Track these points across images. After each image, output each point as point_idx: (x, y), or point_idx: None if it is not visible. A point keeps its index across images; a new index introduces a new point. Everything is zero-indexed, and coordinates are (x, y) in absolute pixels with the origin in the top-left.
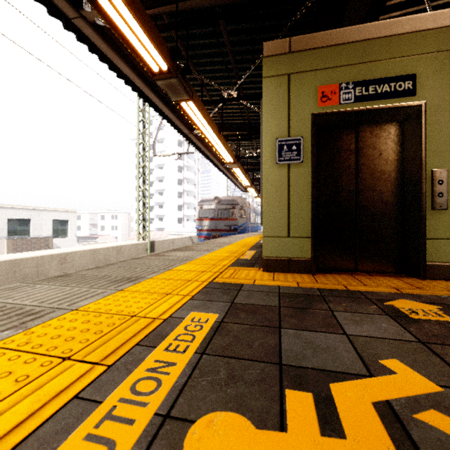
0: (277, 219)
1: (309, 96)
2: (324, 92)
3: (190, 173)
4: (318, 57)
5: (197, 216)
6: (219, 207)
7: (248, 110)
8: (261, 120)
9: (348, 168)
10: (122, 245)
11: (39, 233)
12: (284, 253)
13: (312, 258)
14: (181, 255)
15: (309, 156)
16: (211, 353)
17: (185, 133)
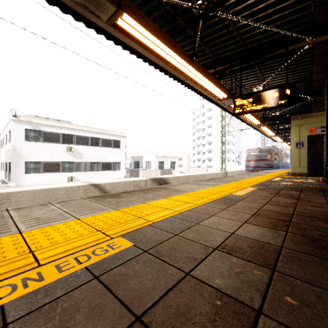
0: (295, 163)
1: (306, 130)
2: (311, 129)
3: (230, 128)
4: (309, 120)
5: (246, 159)
6: (260, 154)
7: (283, 113)
8: (290, 135)
9: (321, 148)
10: (217, 173)
11: (166, 167)
12: (298, 171)
13: (307, 173)
14: (258, 174)
15: (306, 146)
16: (283, 179)
17: (249, 123)
